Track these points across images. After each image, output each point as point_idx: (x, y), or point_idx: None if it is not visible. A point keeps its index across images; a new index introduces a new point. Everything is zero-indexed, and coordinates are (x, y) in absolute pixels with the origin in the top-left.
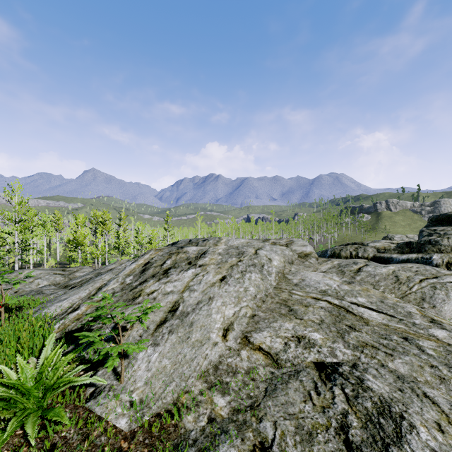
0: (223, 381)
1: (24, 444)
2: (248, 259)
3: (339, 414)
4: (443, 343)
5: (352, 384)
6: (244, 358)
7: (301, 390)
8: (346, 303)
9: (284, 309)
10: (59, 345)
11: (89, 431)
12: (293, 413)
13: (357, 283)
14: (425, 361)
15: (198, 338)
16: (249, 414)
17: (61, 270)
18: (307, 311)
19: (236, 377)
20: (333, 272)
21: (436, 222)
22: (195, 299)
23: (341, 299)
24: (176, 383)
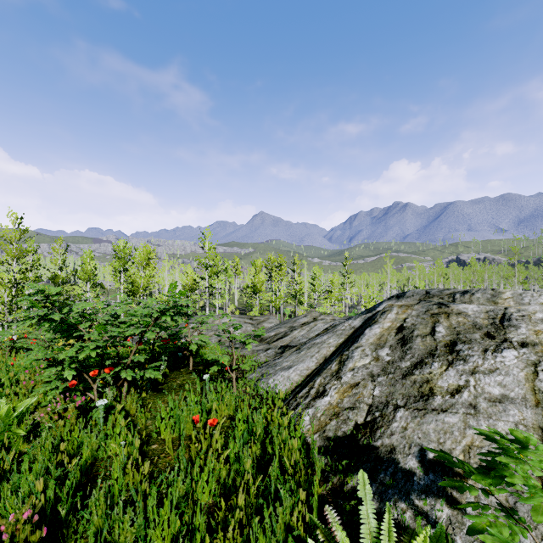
0: None
1: None
2: None
3: None
4: None
5: None
6: None
7: None
8: None
9: None
10: (422, 537)
11: None
12: None
13: None
14: None
15: None
16: None
17: (248, 318)
18: None
19: None
20: None
21: None
22: None
23: None
24: None
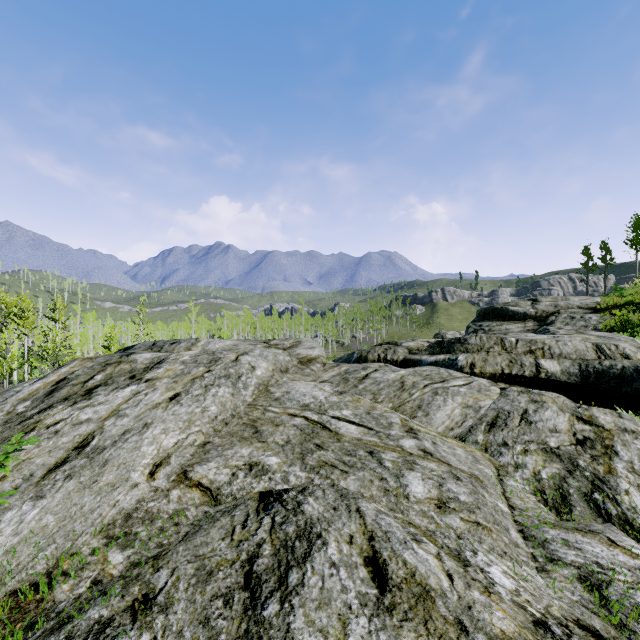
0: (132, 532)
1: None
2: (222, 368)
3: (254, 546)
4: (406, 453)
5: (287, 510)
6: (174, 499)
7: (226, 527)
8: (326, 418)
9: (248, 432)
10: None
11: None
12: (202, 554)
13: (350, 393)
14: (378, 474)
15: (111, 481)
16: (148, 566)
17: None
18: (276, 431)
19: (153, 525)
20: (335, 381)
21: (483, 316)
22: (122, 427)
23: (322, 414)
24: (57, 545)
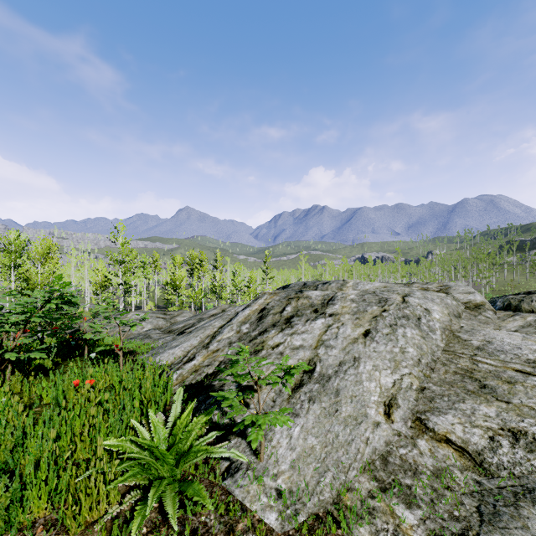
0: (401, 482)
1: (166, 527)
2: (396, 309)
3: None
4: None
5: None
6: (425, 451)
7: None
8: None
9: (470, 384)
10: (192, 404)
11: (232, 522)
12: None
13: None
14: None
15: (351, 413)
16: None
17: (162, 313)
18: (514, 390)
19: (419, 479)
20: (531, 333)
21: None
22: (336, 358)
23: None
24: (332, 473)
